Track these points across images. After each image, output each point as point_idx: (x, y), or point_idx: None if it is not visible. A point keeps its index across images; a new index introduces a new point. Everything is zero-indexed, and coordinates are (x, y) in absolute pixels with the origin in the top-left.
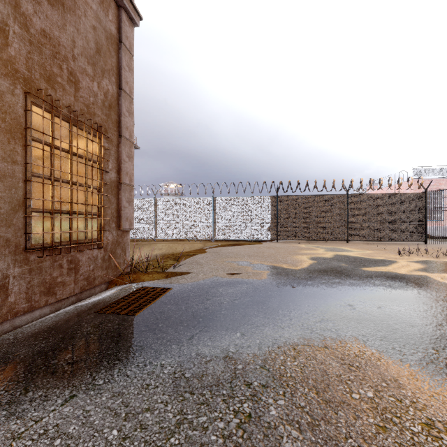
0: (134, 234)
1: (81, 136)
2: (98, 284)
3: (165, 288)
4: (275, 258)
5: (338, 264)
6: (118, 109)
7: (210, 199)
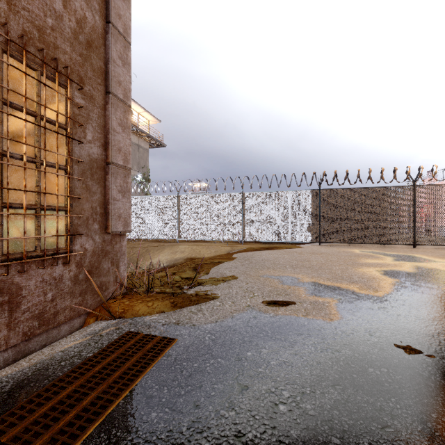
0: (156, 234)
1: (55, 97)
2: (63, 321)
3: (165, 337)
4: (331, 271)
5: (441, 287)
6: (104, 52)
7: (239, 195)
